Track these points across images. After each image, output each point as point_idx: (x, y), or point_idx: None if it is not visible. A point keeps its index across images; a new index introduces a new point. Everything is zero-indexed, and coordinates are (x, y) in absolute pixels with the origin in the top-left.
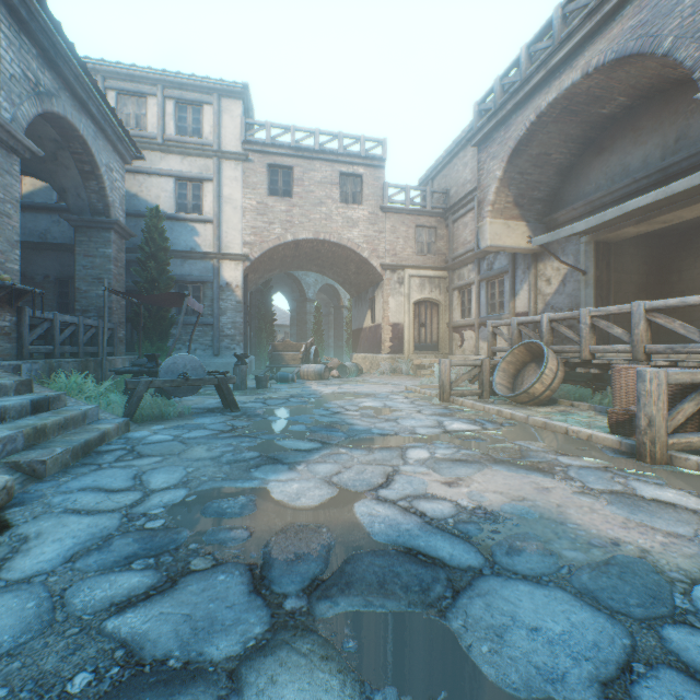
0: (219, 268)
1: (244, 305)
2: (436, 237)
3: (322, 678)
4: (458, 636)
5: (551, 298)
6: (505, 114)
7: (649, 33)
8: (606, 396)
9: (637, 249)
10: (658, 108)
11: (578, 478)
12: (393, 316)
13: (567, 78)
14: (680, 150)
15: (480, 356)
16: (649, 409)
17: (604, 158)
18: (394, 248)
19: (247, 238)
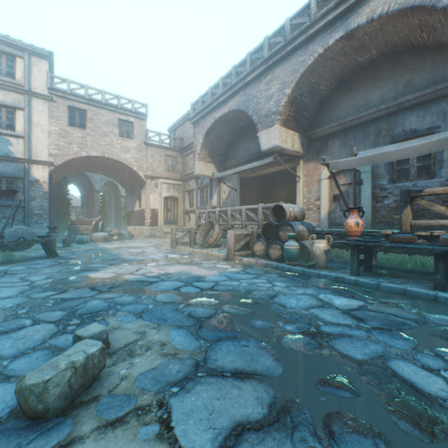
0: (30, 169)
1: (49, 194)
2: (177, 163)
3: (114, 294)
4: (148, 288)
5: (225, 200)
6: (203, 115)
7: (246, 105)
8: None
9: (257, 181)
10: None
11: (203, 265)
12: (152, 205)
13: (224, 109)
14: None
15: None
16: (229, 243)
17: (243, 142)
18: (153, 166)
19: (52, 151)
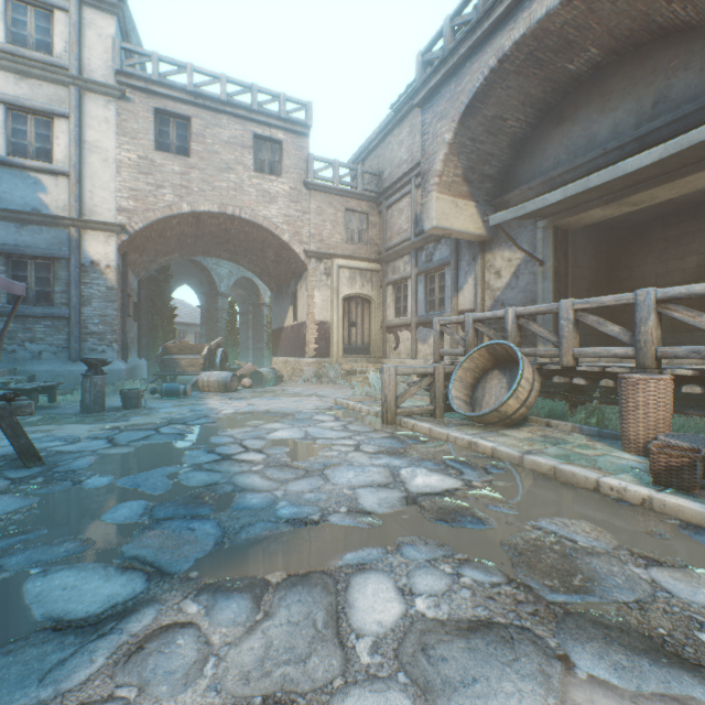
0: (79, 240)
1: (121, 293)
2: (369, 225)
3: None
4: None
5: (502, 293)
6: (458, 61)
7: None
8: (589, 412)
9: (588, 242)
10: (632, 67)
11: None
12: (319, 313)
13: (540, 6)
14: (660, 115)
15: (418, 359)
16: None
17: (565, 128)
18: (320, 233)
19: (124, 203)
